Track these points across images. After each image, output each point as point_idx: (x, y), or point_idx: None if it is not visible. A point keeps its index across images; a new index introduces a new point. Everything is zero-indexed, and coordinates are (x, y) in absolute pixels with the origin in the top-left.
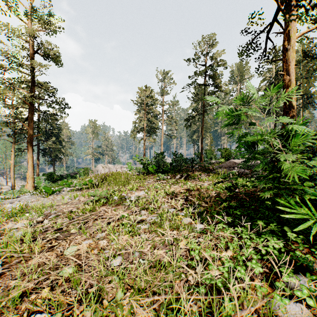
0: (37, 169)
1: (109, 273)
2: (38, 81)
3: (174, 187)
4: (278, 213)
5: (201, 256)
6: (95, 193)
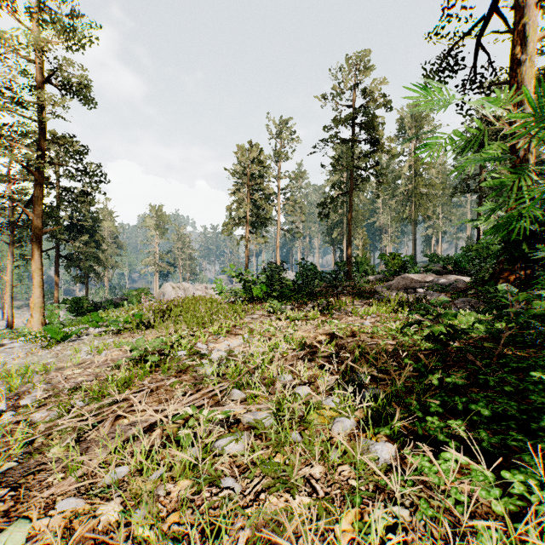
0: (56, 291)
1: None
2: (51, 130)
3: (303, 329)
4: None
5: None
6: (136, 344)
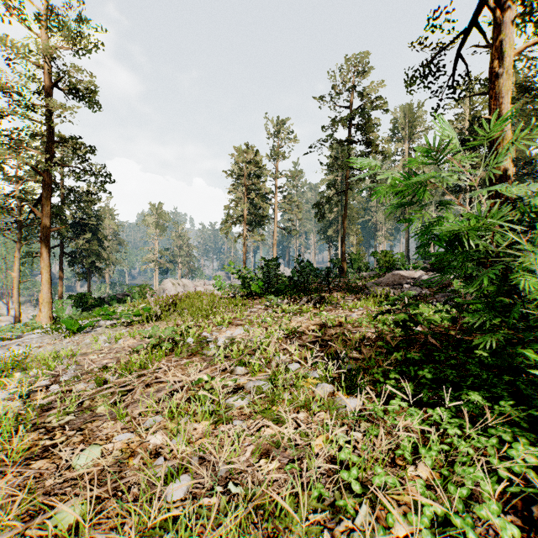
0: (60, 287)
1: (157, 524)
2: (59, 134)
3: (296, 320)
4: (506, 375)
5: (362, 478)
6: (151, 332)
